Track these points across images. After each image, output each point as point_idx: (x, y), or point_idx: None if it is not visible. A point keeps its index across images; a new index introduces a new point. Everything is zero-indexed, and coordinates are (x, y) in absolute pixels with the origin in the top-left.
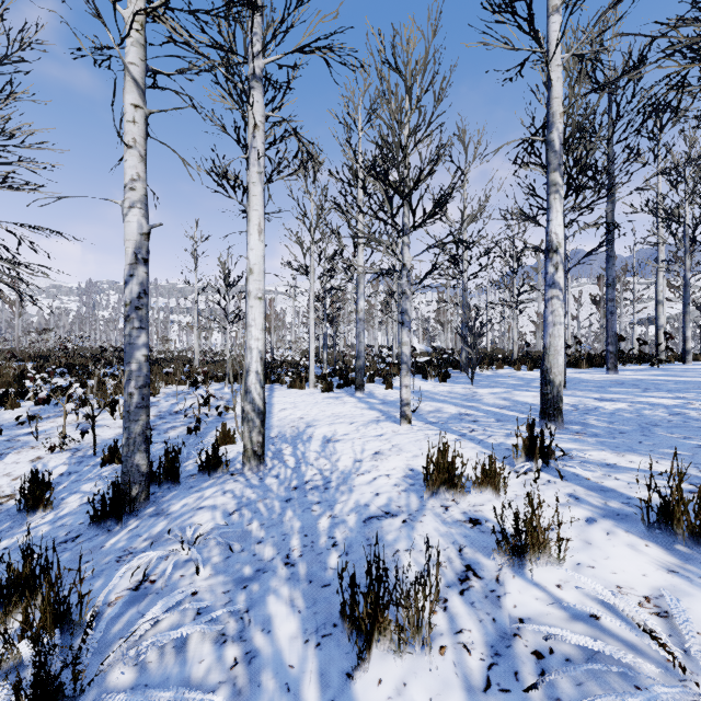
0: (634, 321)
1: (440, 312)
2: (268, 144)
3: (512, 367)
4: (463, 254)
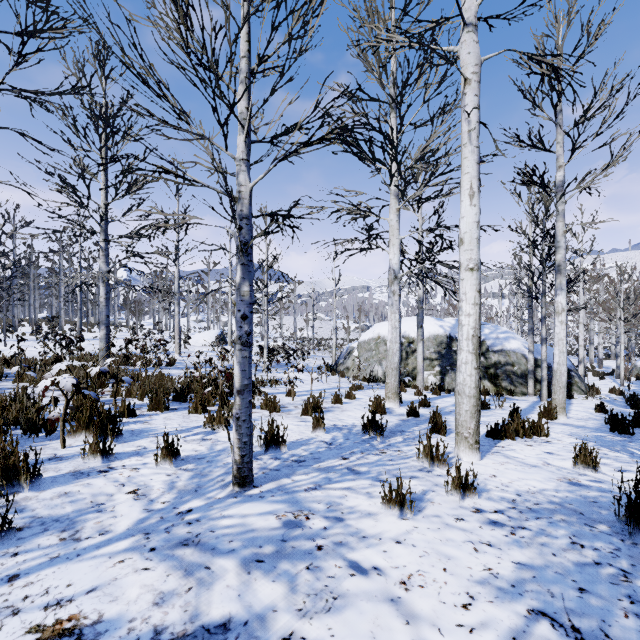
0: None
1: None
2: None
3: None
4: None
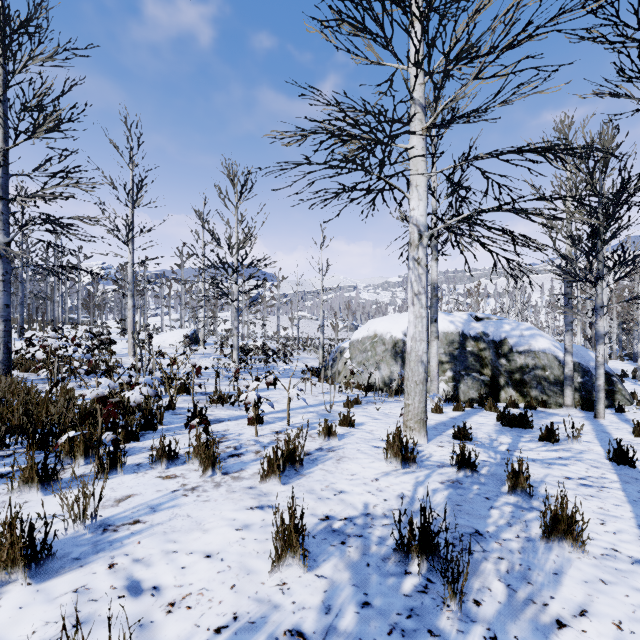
0: None
1: None
2: None
3: None
4: None
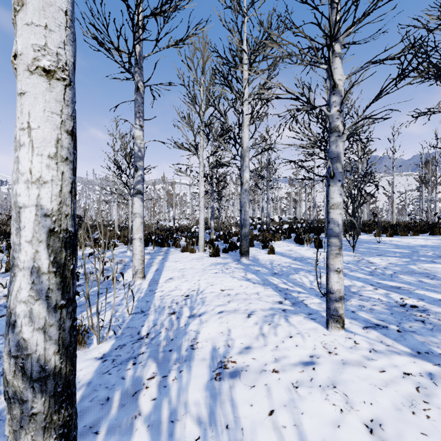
0: (436, 199)
1: (290, 194)
2: (157, 15)
3: (367, 233)
4: (327, 139)
